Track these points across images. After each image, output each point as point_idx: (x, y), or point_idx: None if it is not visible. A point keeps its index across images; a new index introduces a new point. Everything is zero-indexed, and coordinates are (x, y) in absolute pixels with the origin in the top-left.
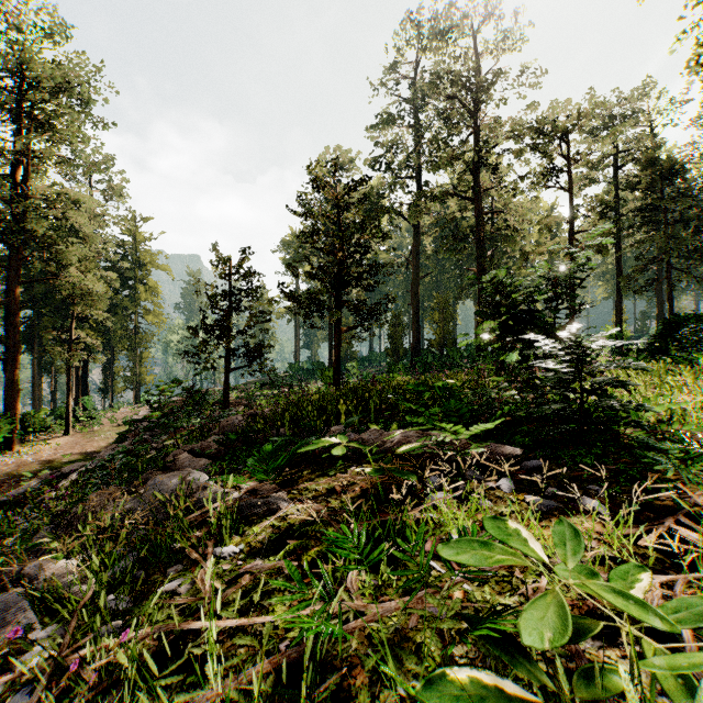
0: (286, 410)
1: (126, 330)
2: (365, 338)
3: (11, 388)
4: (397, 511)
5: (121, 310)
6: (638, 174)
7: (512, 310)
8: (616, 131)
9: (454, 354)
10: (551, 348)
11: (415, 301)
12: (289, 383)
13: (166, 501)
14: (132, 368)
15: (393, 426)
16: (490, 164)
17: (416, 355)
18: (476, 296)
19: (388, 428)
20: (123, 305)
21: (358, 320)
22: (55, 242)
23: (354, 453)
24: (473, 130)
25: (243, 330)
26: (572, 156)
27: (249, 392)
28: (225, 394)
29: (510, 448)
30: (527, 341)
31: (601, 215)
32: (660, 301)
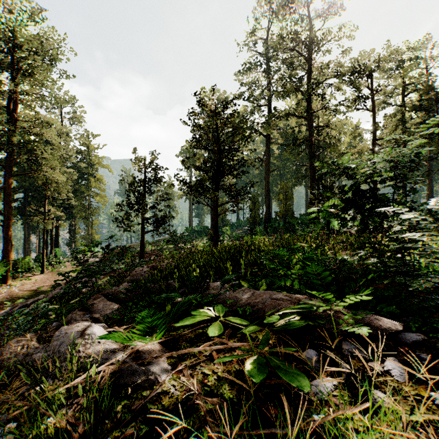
0: (177, 264)
1: (83, 206)
2: (235, 211)
3: (6, 243)
4: (280, 404)
5: (79, 193)
6: (418, 100)
7: (357, 188)
8: (406, 70)
9: (293, 221)
10: (421, 221)
11: (267, 187)
12: (184, 241)
13: (65, 354)
14: (86, 230)
15: (263, 287)
16: (318, 94)
17: (268, 222)
18: (306, 183)
19: (257, 286)
20: (81, 190)
21: (230, 198)
22: (34, 149)
23: (229, 310)
24: (307, 72)
25: (153, 205)
26: (375, 88)
27: (159, 246)
28: (141, 249)
29: (388, 322)
30: (375, 213)
31: (395, 128)
32: (430, 186)
